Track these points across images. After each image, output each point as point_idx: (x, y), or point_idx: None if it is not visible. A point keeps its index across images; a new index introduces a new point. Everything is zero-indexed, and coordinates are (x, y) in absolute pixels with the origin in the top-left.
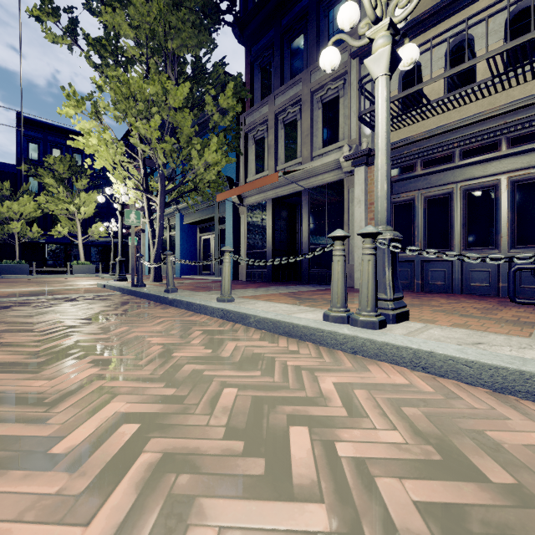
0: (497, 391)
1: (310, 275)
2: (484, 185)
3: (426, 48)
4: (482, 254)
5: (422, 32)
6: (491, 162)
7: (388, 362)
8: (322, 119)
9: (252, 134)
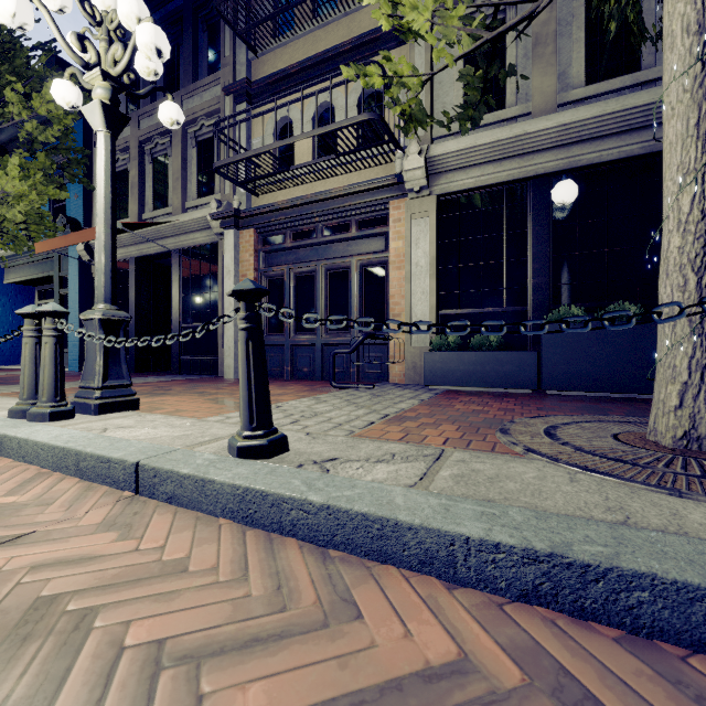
0: (55, 470)
1: (182, 362)
2: (340, 266)
3: (271, 108)
4: (338, 338)
5: (294, 86)
6: (346, 243)
7: (6, 456)
8: (197, 162)
9: None
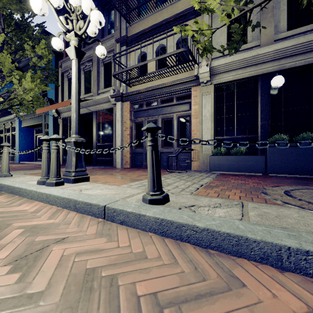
0: (64, 208)
1: (97, 160)
2: (168, 117)
3: (139, 47)
4: (167, 150)
5: (147, 38)
6: (171, 107)
7: (40, 201)
8: (103, 73)
9: (66, 74)
